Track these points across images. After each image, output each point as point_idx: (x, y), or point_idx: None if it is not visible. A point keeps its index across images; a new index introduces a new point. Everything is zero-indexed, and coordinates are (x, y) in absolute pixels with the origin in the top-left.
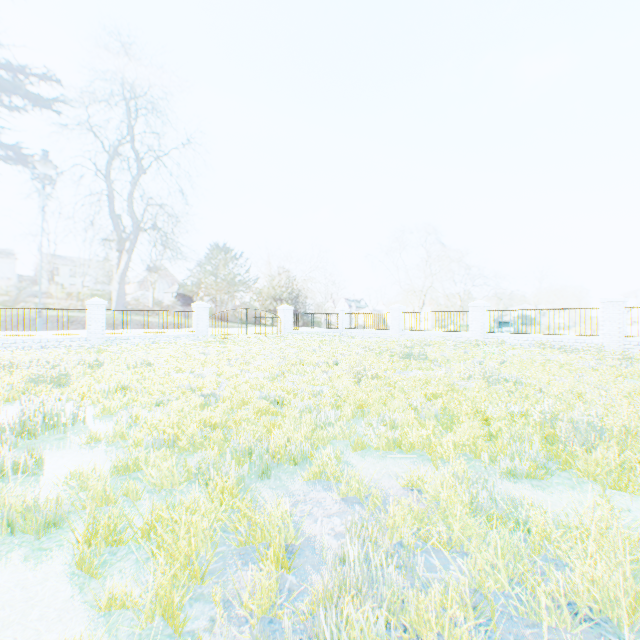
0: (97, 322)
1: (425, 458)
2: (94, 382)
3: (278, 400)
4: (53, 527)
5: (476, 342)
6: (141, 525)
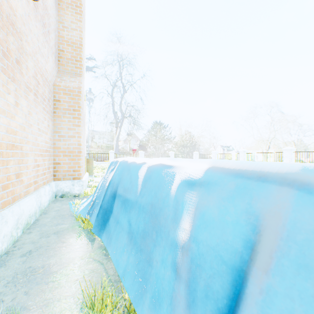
0: (112, 157)
1: None
2: None
3: None
4: None
5: None
6: None
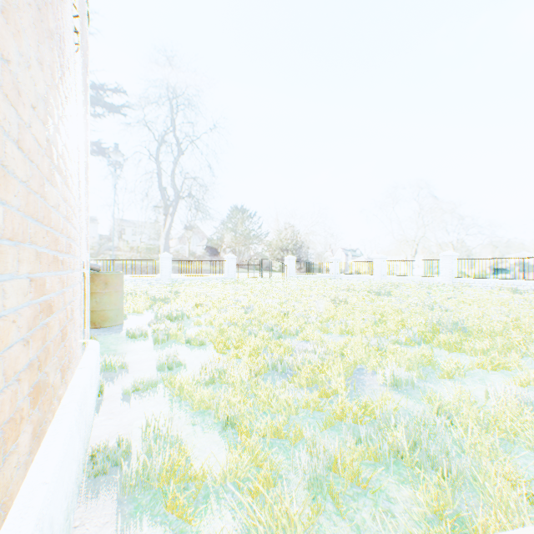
0: (166, 268)
1: (359, 337)
2: (181, 302)
3: (285, 313)
4: (202, 345)
5: (442, 285)
6: (235, 343)
